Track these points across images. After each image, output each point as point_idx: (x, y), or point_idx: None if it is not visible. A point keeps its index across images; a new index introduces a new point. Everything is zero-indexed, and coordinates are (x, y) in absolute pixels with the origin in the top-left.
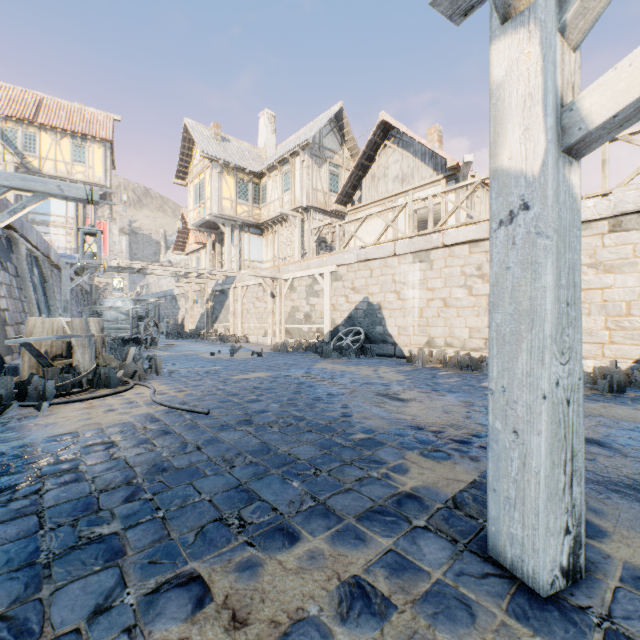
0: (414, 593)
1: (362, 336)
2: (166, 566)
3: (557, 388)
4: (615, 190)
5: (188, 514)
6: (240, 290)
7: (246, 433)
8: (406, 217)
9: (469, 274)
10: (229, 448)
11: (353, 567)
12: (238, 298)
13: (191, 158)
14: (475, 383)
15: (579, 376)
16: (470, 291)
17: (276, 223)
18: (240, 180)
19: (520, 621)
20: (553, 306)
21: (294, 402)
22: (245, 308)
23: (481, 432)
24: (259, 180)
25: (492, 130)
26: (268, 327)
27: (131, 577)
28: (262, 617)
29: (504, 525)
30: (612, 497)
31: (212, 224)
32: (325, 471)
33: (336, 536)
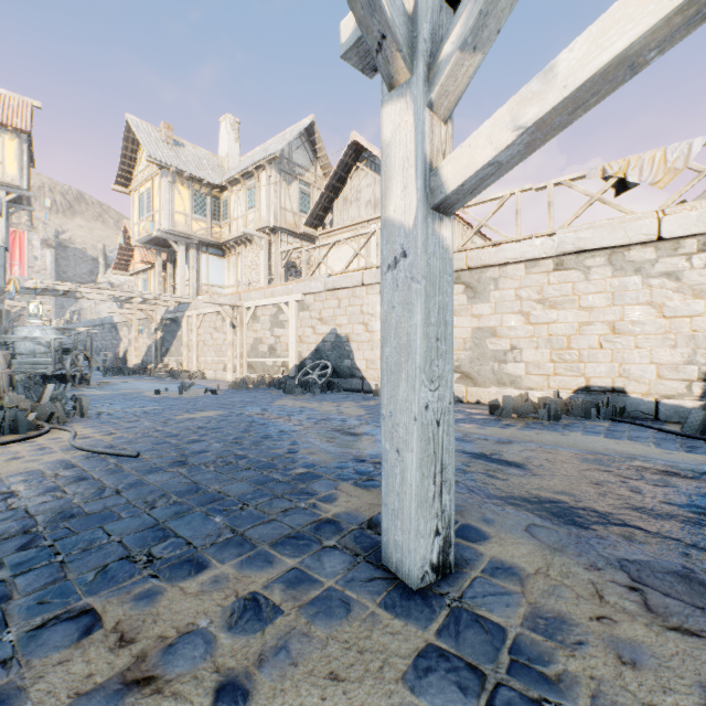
0: (304, 599)
1: (329, 370)
2: (57, 604)
3: (427, 411)
4: (558, 231)
5: (92, 556)
6: (195, 319)
7: (177, 474)
8: None
9: None
10: (154, 490)
11: (254, 585)
12: (193, 328)
13: (136, 162)
14: None
15: (450, 401)
16: None
17: (240, 244)
18: (196, 192)
19: (387, 610)
20: (422, 341)
21: (240, 441)
22: (201, 339)
23: None
24: (220, 194)
25: (383, 184)
26: (228, 361)
27: (14, 618)
28: (151, 635)
29: (392, 534)
30: (507, 509)
31: (162, 241)
32: (253, 505)
33: (245, 561)
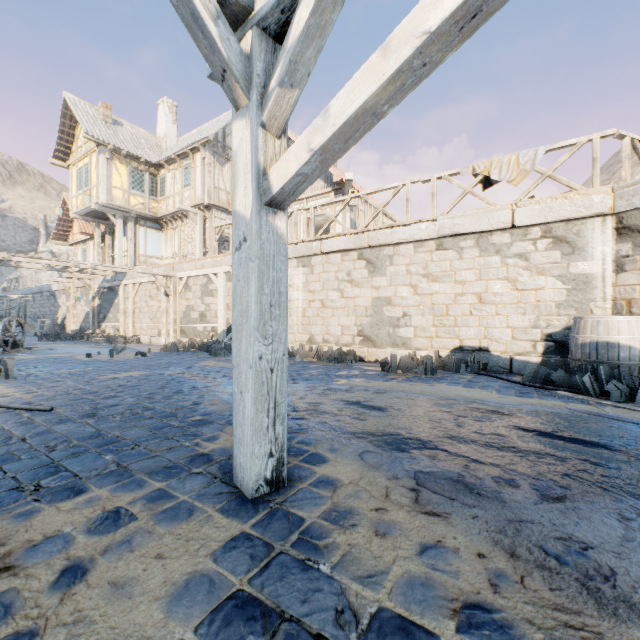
0: (158, 509)
1: None
2: None
3: (261, 361)
4: (439, 217)
5: None
6: (131, 287)
7: (84, 424)
8: (301, 223)
9: (341, 279)
10: (58, 437)
11: (121, 502)
12: (129, 296)
13: (74, 138)
14: (333, 372)
15: (284, 353)
16: (342, 294)
17: (176, 218)
18: (133, 169)
19: (222, 512)
20: (255, 307)
21: (153, 396)
22: (137, 307)
23: (302, 408)
24: (157, 171)
25: (233, 183)
26: (162, 327)
27: None
28: (20, 539)
29: (238, 458)
30: (353, 441)
31: (101, 214)
32: (143, 446)
33: (120, 486)
